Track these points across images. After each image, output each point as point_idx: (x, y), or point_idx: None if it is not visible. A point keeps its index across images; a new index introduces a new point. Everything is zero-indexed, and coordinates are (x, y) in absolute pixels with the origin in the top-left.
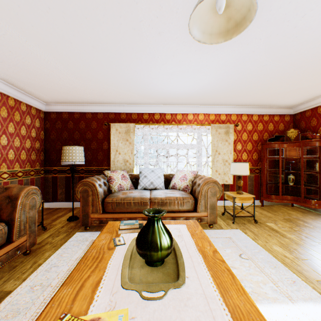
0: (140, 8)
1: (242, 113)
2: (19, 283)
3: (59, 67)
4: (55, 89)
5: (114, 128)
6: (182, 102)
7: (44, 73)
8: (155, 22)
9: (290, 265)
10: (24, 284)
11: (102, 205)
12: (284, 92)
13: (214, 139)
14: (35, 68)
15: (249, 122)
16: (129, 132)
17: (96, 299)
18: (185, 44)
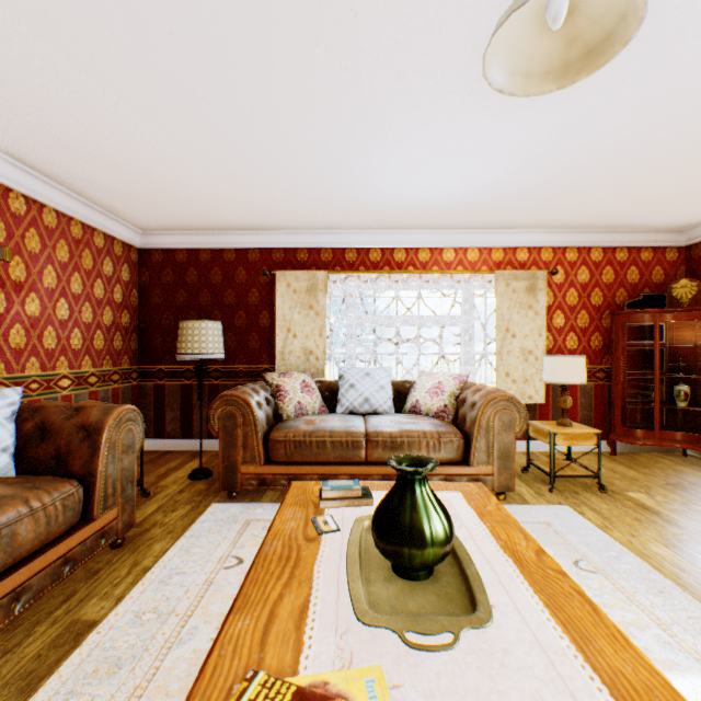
0: (362, 24)
1: (566, 244)
2: (111, 606)
3: (179, 155)
4: (164, 200)
5: (284, 281)
6: (432, 223)
7: (145, 170)
8: (390, 53)
9: (694, 589)
10: (121, 608)
11: (264, 446)
12: (667, 196)
13: (502, 303)
14: (130, 159)
15: (581, 265)
16: (314, 290)
17: (308, 644)
18: (451, 98)
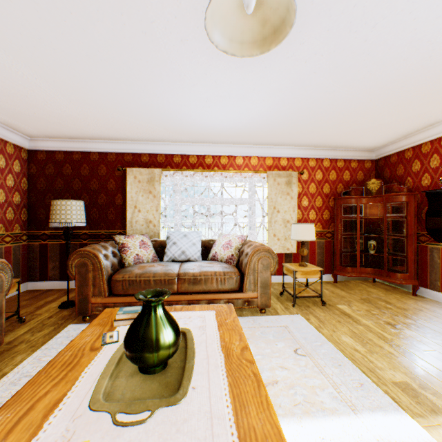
0: (149, 2)
1: (309, 156)
2: None
3: (42, 85)
4: (40, 116)
5: (132, 174)
6: (228, 140)
7: (20, 93)
8: (173, 25)
9: (360, 362)
10: None
11: (109, 284)
12: (361, 129)
13: (271, 191)
14: (6, 85)
15: (318, 169)
16: (153, 181)
17: (45, 429)
18: (220, 59)
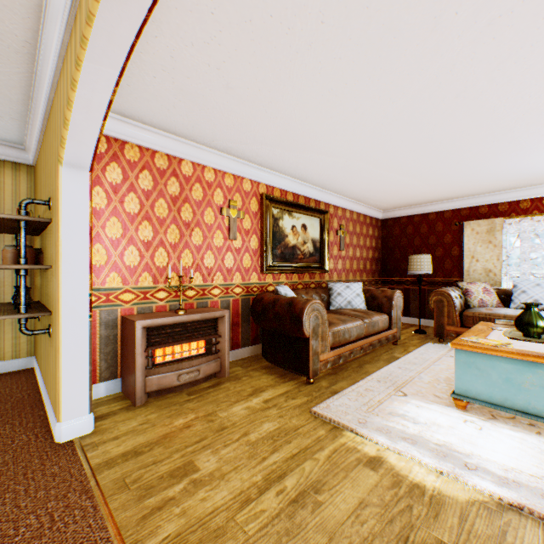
0: (516, 132)
1: None
2: (402, 355)
3: (415, 183)
4: (400, 198)
5: (468, 227)
6: None
7: (397, 190)
8: (535, 133)
9: None
10: (407, 355)
11: (458, 318)
12: None
13: None
14: (392, 189)
15: None
16: (492, 231)
17: (488, 338)
18: None
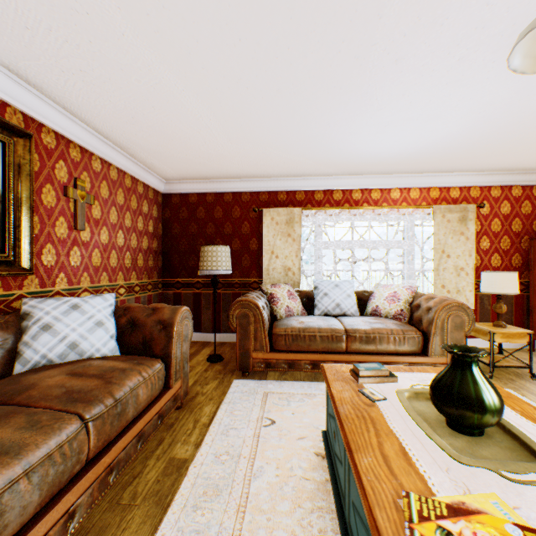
0: (382, 24)
1: (491, 184)
2: (192, 449)
3: (212, 125)
4: (189, 158)
5: (268, 216)
6: (384, 170)
7: (184, 136)
8: (396, 44)
9: None
10: (202, 451)
11: (268, 339)
12: None
13: (439, 231)
14: (176, 129)
15: (503, 200)
16: (292, 222)
17: (427, 476)
18: (432, 75)
